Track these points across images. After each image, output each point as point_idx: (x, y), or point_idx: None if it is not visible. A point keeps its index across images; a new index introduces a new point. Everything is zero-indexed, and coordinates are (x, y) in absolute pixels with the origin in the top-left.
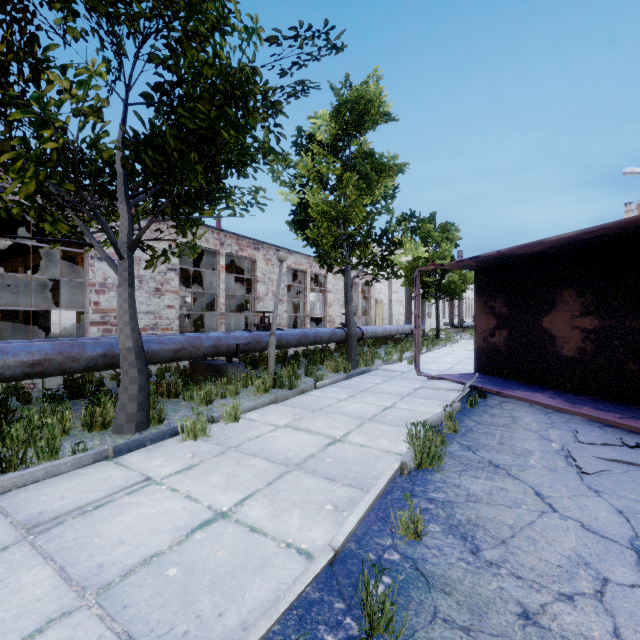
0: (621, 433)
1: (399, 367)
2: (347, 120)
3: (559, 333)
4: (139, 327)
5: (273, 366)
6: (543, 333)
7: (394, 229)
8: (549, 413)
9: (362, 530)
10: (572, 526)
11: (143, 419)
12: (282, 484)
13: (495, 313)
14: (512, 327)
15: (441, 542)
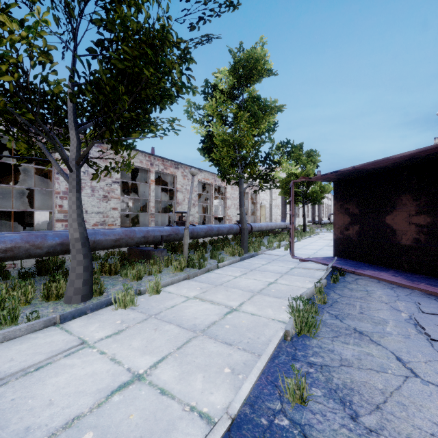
0: None
1: (278, 252)
2: (241, 74)
3: (399, 227)
4: (92, 223)
5: (187, 251)
6: (386, 227)
7: (274, 153)
8: (394, 288)
9: (255, 393)
10: (434, 391)
11: (87, 292)
12: (189, 348)
13: (349, 213)
14: (362, 223)
15: (323, 407)
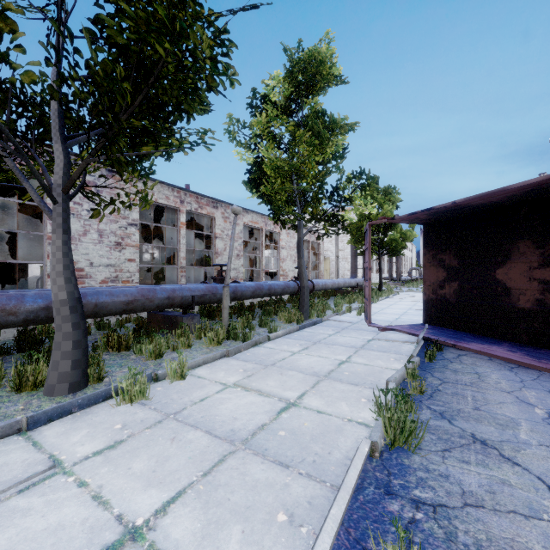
0: None
1: (349, 318)
2: (300, 80)
3: (515, 285)
4: (99, 279)
5: (227, 318)
6: (497, 285)
7: (344, 187)
8: (514, 368)
9: None
10: None
11: (78, 378)
12: (222, 474)
13: (445, 265)
14: (463, 279)
15: None
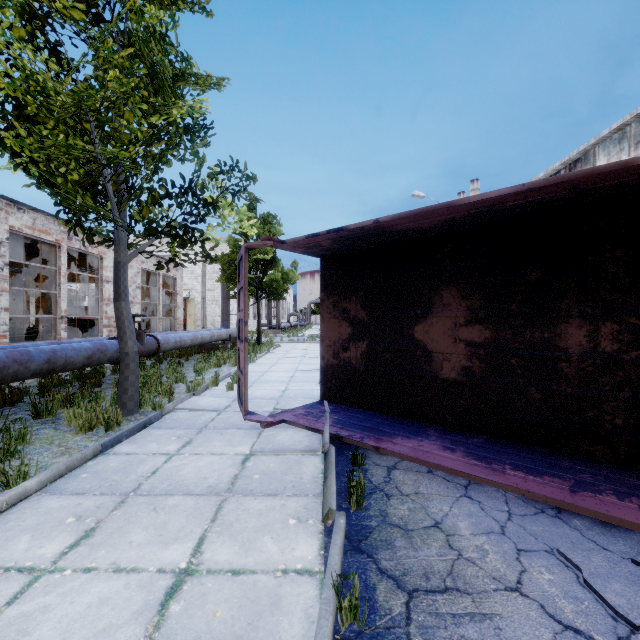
0: (602, 532)
1: (214, 399)
2: None
3: (437, 347)
4: None
5: None
6: (416, 347)
7: (206, 186)
8: (469, 490)
9: None
10: None
11: None
12: None
13: (350, 318)
14: (373, 338)
15: None
